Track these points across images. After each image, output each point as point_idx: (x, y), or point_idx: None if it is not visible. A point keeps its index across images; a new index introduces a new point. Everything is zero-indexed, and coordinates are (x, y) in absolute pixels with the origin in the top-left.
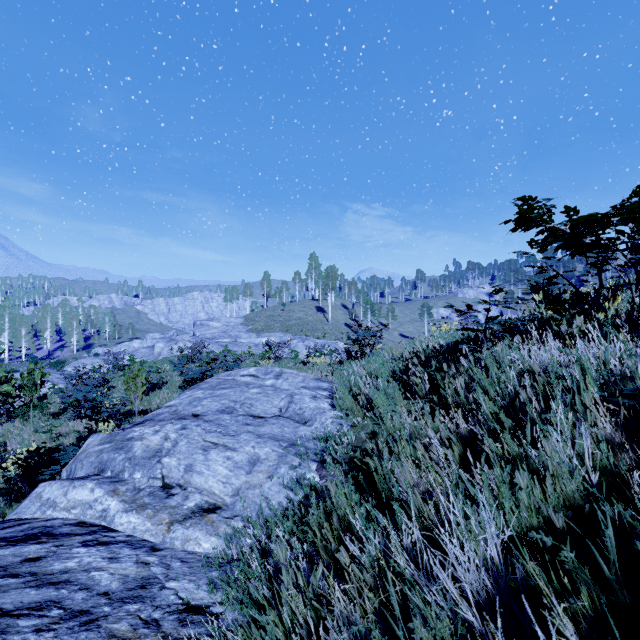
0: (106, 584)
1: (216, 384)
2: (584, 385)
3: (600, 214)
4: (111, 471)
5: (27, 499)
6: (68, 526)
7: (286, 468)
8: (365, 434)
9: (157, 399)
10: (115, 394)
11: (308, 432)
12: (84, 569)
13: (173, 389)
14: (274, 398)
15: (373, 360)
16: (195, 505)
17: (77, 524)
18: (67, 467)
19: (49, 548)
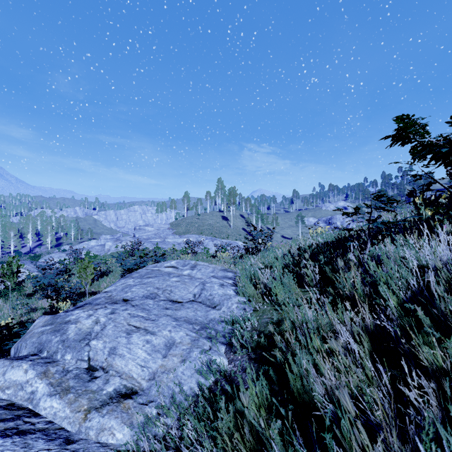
0: None
1: (144, 274)
2: None
3: None
4: (47, 352)
5: None
6: None
7: (198, 352)
8: (266, 319)
9: (104, 283)
10: (74, 280)
11: (217, 315)
12: None
13: (117, 276)
14: (189, 285)
15: (266, 255)
16: (113, 390)
17: (6, 407)
18: (15, 345)
19: None
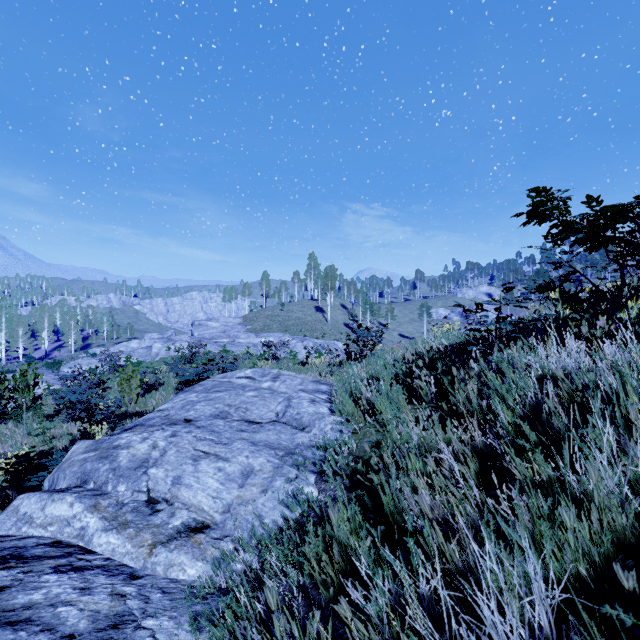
0: (73, 623)
1: (211, 387)
2: (623, 395)
3: (623, 205)
4: (94, 483)
5: (4, 513)
6: (42, 547)
7: (282, 481)
8: (367, 442)
9: (153, 400)
10: (111, 395)
11: (306, 439)
12: (50, 603)
13: (170, 390)
14: (271, 402)
15: (374, 361)
16: (181, 523)
17: (52, 544)
18: (49, 477)
19: (16, 575)
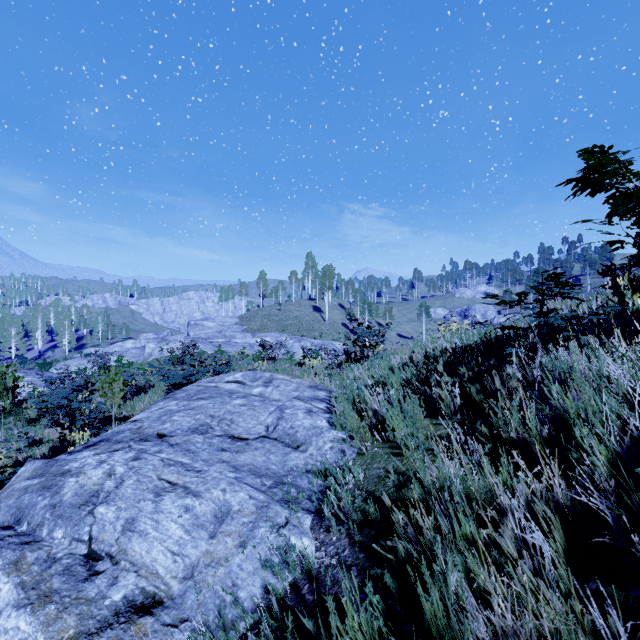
0: None
1: (194, 393)
2: None
3: None
4: (27, 523)
5: None
6: None
7: (267, 528)
8: (377, 470)
9: (141, 404)
10: (98, 398)
11: (301, 461)
12: None
13: (160, 393)
14: (260, 412)
15: (377, 363)
16: (123, 598)
17: None
18: None
19: None
